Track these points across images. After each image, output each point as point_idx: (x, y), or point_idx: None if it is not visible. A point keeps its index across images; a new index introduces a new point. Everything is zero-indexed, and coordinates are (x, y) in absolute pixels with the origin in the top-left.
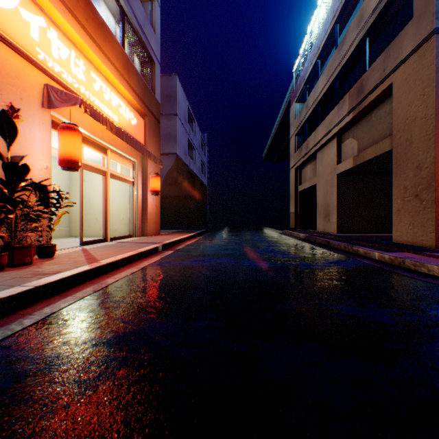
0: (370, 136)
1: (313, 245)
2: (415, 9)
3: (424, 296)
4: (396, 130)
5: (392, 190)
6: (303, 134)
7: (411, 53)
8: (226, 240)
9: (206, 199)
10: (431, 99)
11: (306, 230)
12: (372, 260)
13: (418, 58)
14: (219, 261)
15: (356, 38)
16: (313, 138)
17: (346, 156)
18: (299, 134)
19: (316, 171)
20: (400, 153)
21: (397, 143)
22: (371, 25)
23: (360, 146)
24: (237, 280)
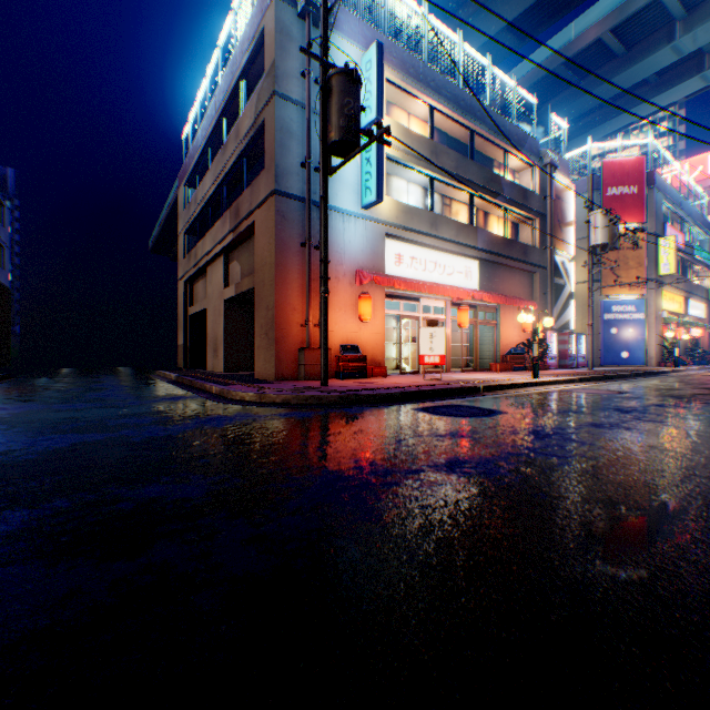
0: (250, 266)
1: (176, 387)
2: (267, 162)
3: (200, 410)
4: (258, 269)
5: (256, 327)
6: (197, 234)
7: (265, 201)
8: (43, 388)
9: (7, 315)
10: (274, 250)
11: (192, 370)
12: (211, 394)
13: (268, 209)
14: (14, 409)
15: (236, 152)
16: (203, 248)
17: (233, 281)
18: (191, 233)
19: (207, 291)
20: (260, 292)
21: (259, 281)
22: (246, 149)
23: (244, 273)
24: (31, 419)
